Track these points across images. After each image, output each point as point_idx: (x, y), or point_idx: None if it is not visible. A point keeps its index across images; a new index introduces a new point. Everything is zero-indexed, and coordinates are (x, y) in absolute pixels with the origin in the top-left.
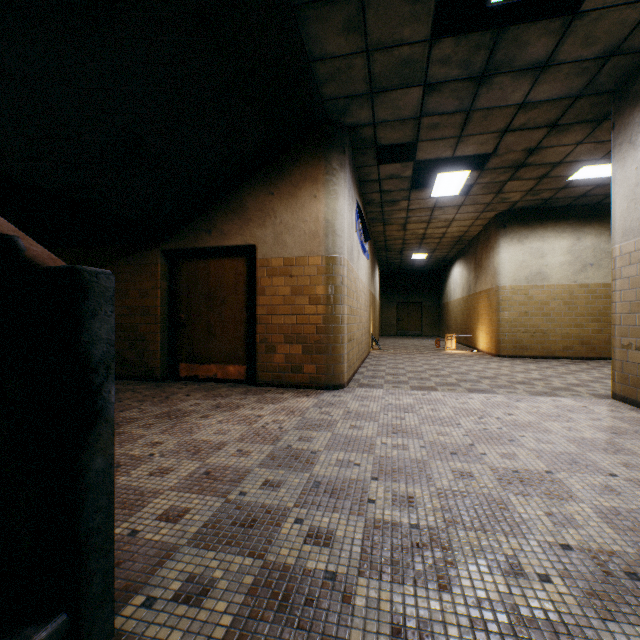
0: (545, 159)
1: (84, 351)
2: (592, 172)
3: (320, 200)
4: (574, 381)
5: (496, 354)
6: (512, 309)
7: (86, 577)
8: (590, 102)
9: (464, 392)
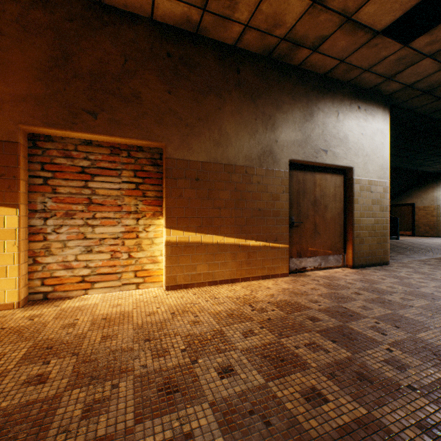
0: None
1: (397, 222)
2: None
3: (433, 192)
4: None
5: None
6: None
7: (397, 235)
8: None
9: None
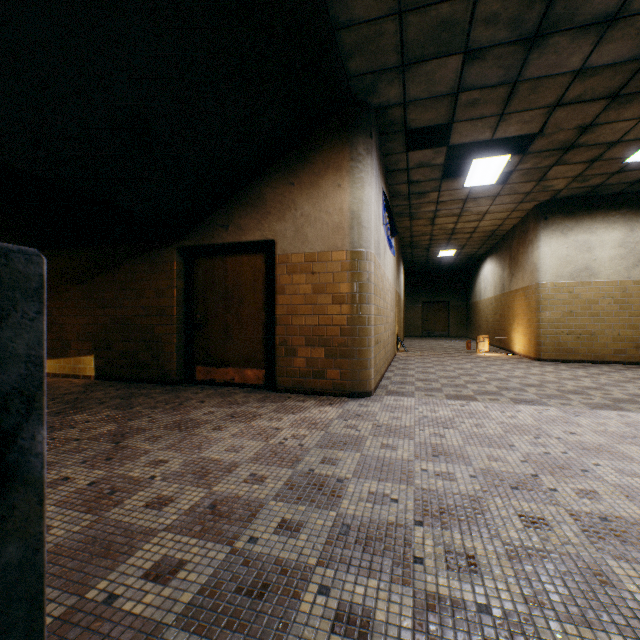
0: (600, 138)
1: None
2: None
3: (344, 189)
4: (637, 391)
5: (536, 358)
6: (554, 308)
7: None
8: None
9: (509, 403)
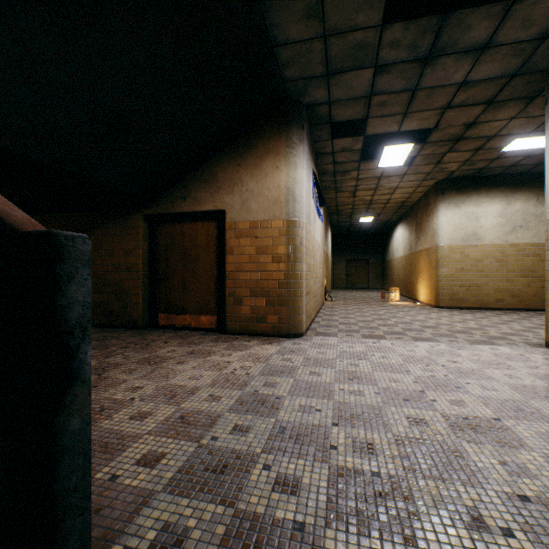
0: (481, 133)
1: (60, 314)
2: (523, 144)
3: (282, 170)
4: (508, 330)
5: (435, 305)
6: (450, 266)
7: (62, 537)
8: (525, 80)
9: (410, 340)
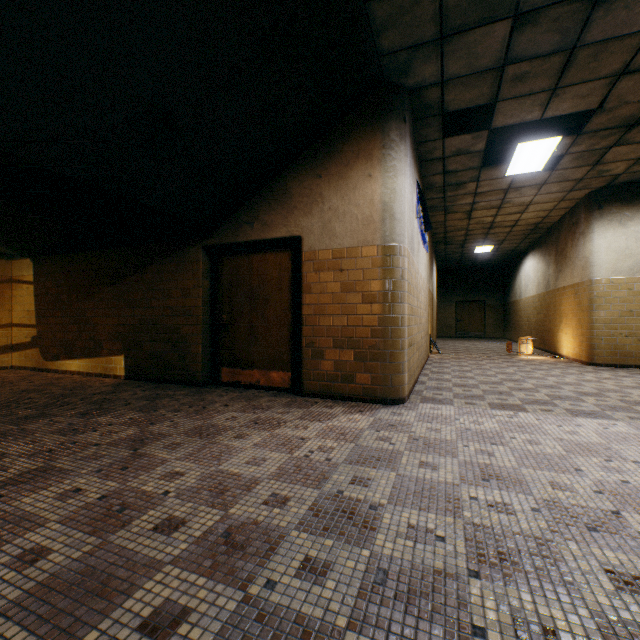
0: None
1: None
2: None
3: (375, 179)
4: None
5: (588, 362)
6: (610, 307)
7: None
8: None
9: (565, 415)
